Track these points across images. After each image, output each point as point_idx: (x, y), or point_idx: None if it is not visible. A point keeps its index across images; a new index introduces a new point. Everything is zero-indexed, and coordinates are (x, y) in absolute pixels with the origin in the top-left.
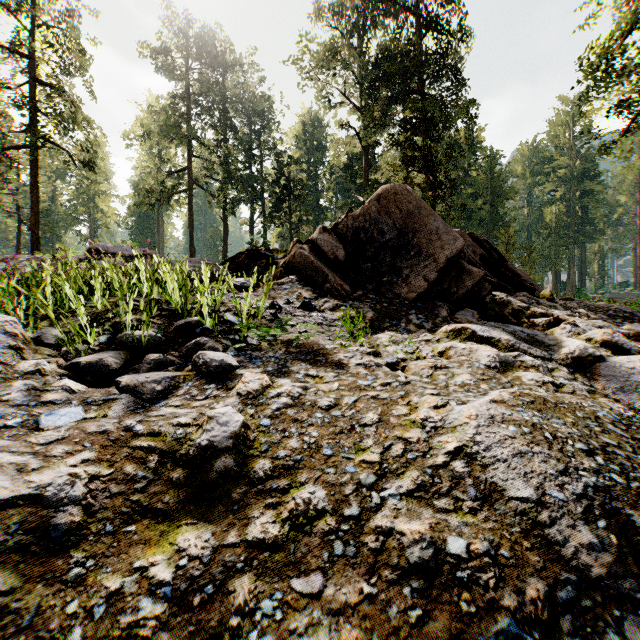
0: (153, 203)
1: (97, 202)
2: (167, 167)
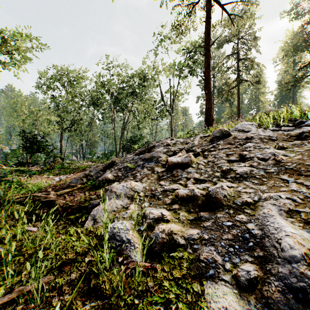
0: (289, 88)
1: (259, 98)
2: (298, 66)
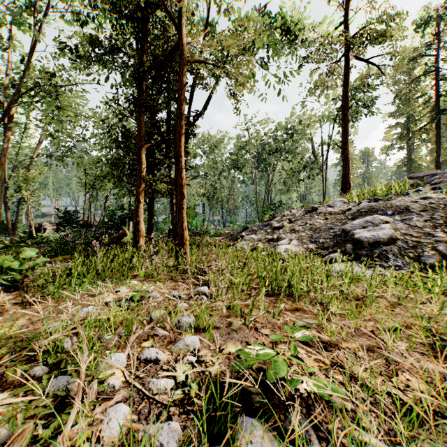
0: None
1: None
2: None
